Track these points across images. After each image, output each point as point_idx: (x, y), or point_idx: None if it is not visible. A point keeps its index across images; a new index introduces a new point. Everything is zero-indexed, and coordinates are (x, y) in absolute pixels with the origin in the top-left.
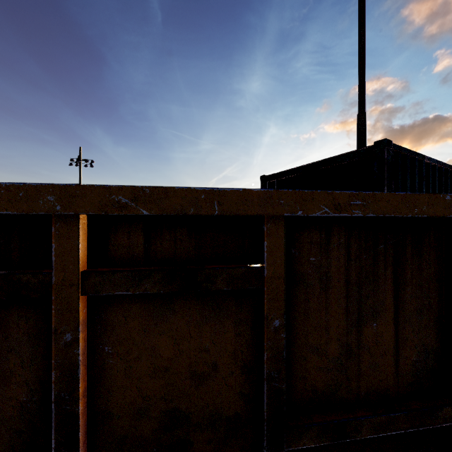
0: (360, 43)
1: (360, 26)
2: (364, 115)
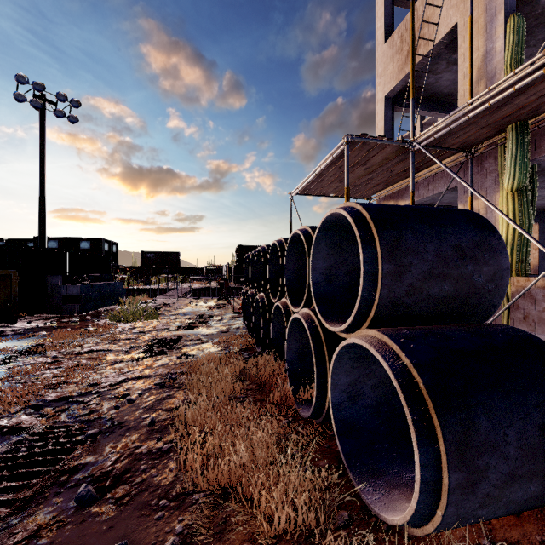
0: (42, 148)
1: (42, 137)
2: (44, 199)
